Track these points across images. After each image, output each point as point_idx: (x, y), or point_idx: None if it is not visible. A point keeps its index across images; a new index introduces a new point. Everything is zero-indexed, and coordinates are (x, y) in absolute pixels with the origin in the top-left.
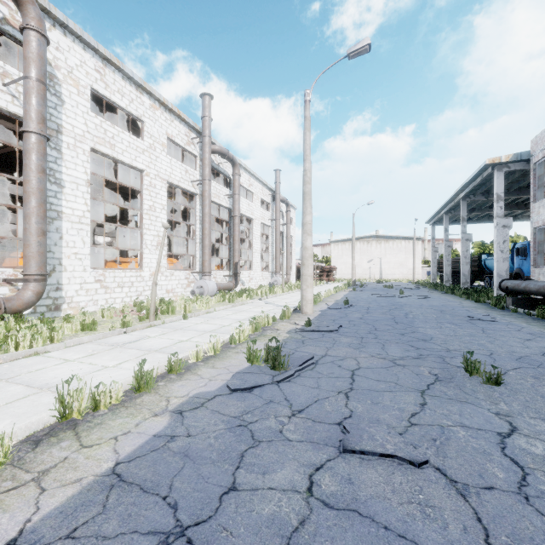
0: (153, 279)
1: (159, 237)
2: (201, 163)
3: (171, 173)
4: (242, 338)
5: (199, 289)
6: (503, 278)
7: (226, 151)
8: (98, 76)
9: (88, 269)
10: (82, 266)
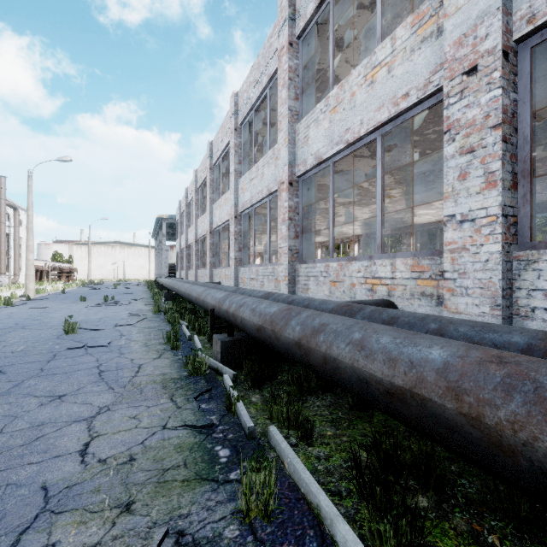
0: None
1: None
2: None
3: None
4: None
5: None
6: (166, 276)
7: None
8: None
9: None
10: None
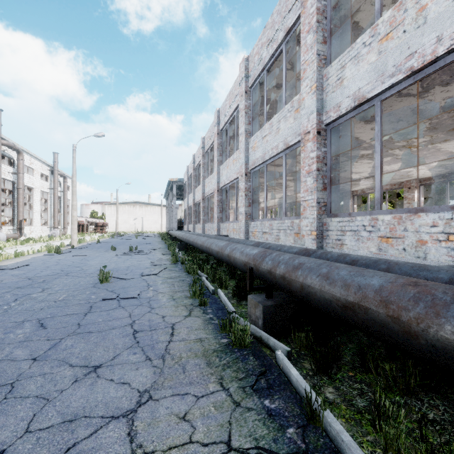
0: None
1: None
2: None
3: None
4: (43, 250)
5: None
6: (176, 229)
7: (13, 145)
8: None
9: None
10: None
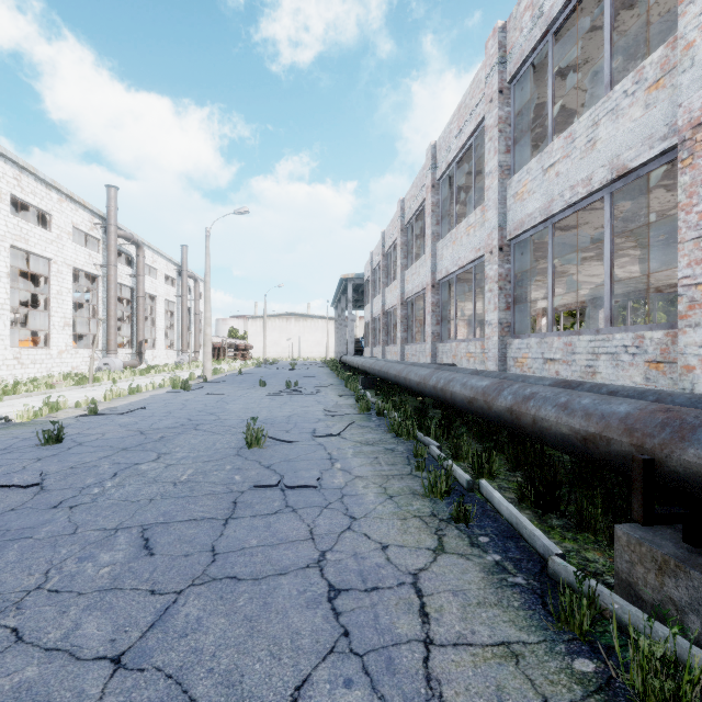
0: (92, 355)
1: (66, 318)
2: (104, 246)
3: (76, 258)
4: (166, 385)
5: (106, 366)
6: (352, 354)
7: (131, 236)
8: (16, 182)
9: (9, 348)
10: (4, 346)
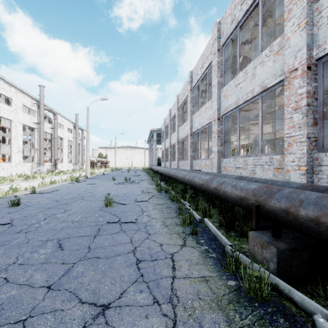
0: (32, 166)
1: (19, 148)
2: (37, 114)
3: (24, 120)
4: (68, 180)
5: (39, 171)
6: (156, 165)
7: (51, 109)
8: None
9: None
10: None
